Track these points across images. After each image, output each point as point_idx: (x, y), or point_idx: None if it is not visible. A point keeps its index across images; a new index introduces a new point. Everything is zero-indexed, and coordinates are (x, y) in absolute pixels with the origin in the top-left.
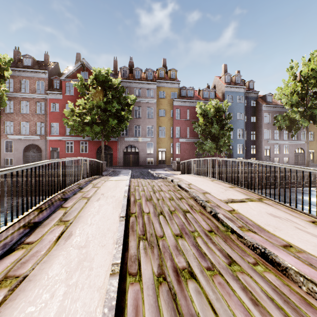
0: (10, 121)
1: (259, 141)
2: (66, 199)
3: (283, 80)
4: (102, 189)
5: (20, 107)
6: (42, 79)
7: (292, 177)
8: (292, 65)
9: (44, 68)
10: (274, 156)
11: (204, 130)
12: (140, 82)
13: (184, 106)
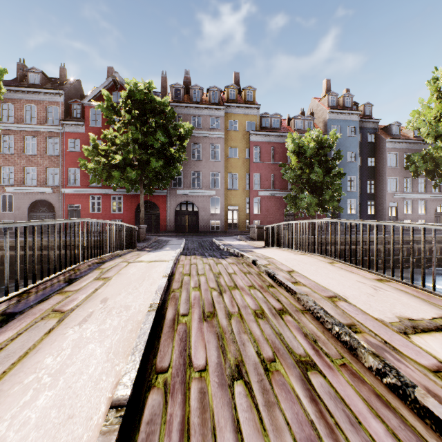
0: (8, 165)
1: (381, 194)
2: (8, 319)
3: (420, 100)
4: (110, 286)
5: (23, 145)
6: (55, 103)
7: (439, 250)
8: (436, 76)
9: (59, 88)
10: (404, 218)
11: (298, 176)
12: (201, 106)
13: (267, 142)
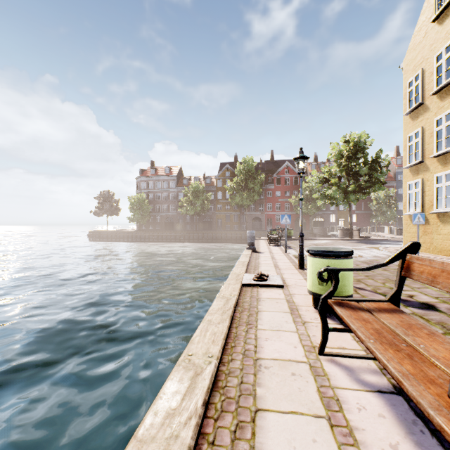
0: None
1: None
2: None
3: None
4: None
5: None
6: None
7: None
8: None
9: (261, 169)
10: None
11: (376, 207)
12: None
13: None
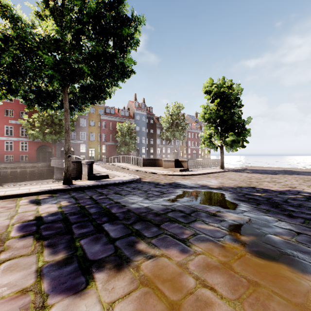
0: None
1: (155, 145)
2: None
3: (164, 112)
4: None
5: None
6: None
7: None
8: (167, 106)
9: None
10: (163, 154)
11: (121, 139)
12: None
13: (108, 120)
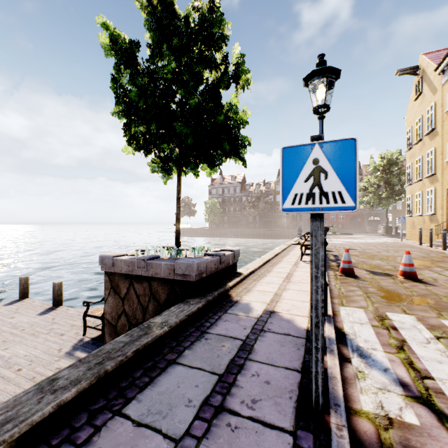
0: None
1: None
2: None
3: None
4: None
5: None
6: None
7: None
8: None
9: None
10: None
11: None
12: None
13: None
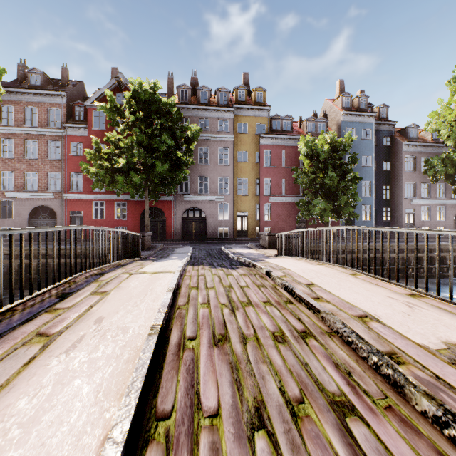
0: (8, 170)
1: (397, 200)
2: None
3: (439, 101)
4: (108, 302)
5: (23, 149)
6: (57, 105)
7: None
8: None
9: (60, 89)
10: (421, 225)
11: (312, 181)
12: (209, 108)
13: (278, 145)
